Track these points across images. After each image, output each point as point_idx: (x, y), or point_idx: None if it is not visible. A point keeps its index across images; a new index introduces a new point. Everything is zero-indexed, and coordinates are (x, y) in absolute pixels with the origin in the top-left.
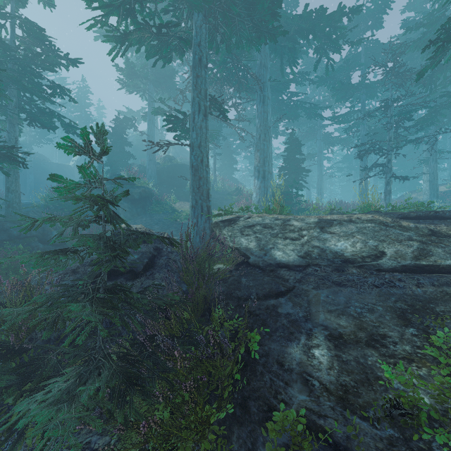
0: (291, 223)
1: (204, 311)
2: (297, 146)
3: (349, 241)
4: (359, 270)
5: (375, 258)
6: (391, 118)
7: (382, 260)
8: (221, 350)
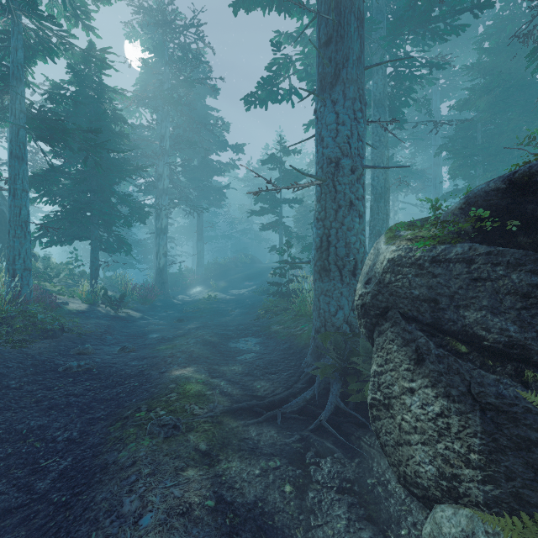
0: None
1: None
2: None
3: None
4: None
5: None
6: None
7: None
8: None
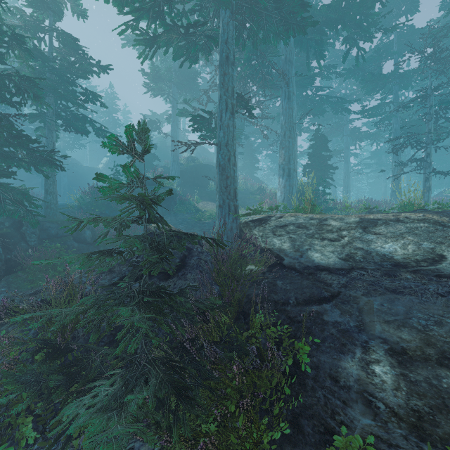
0: (328, 222)
1: (237, 314)
2: (323, 142)
3: (398, 242)
4: (414, 275)
5: (432, 262)
6: (431, 108)
7: (442, 264)
8: (262, 358)
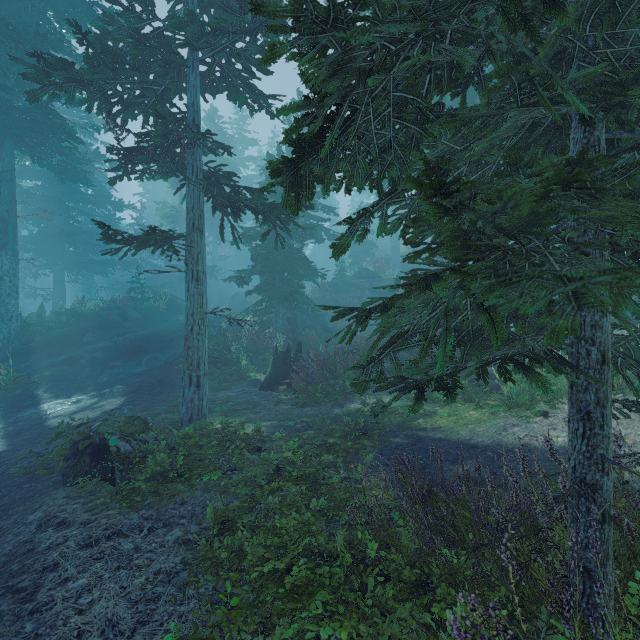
0: None
1: None
2: None
3: None
4: None
5: None
6: None
7: None
8: None
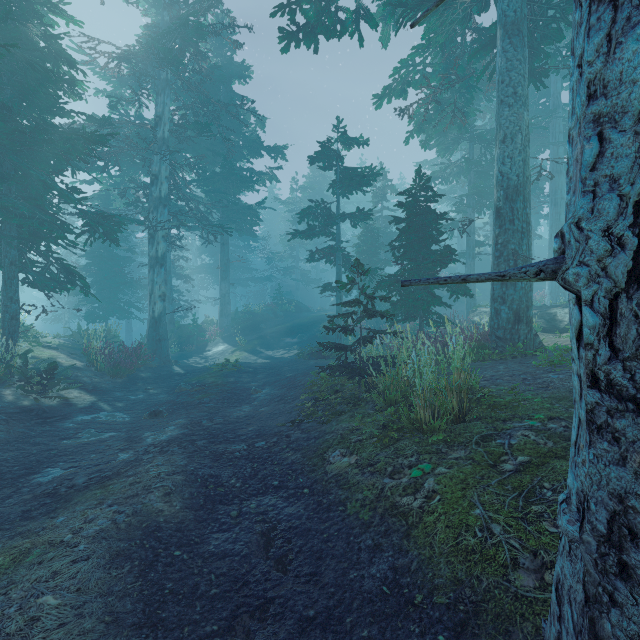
0: None
1: None
2: None
3: None
4: None
5: None
6: None
7: None
8: None
